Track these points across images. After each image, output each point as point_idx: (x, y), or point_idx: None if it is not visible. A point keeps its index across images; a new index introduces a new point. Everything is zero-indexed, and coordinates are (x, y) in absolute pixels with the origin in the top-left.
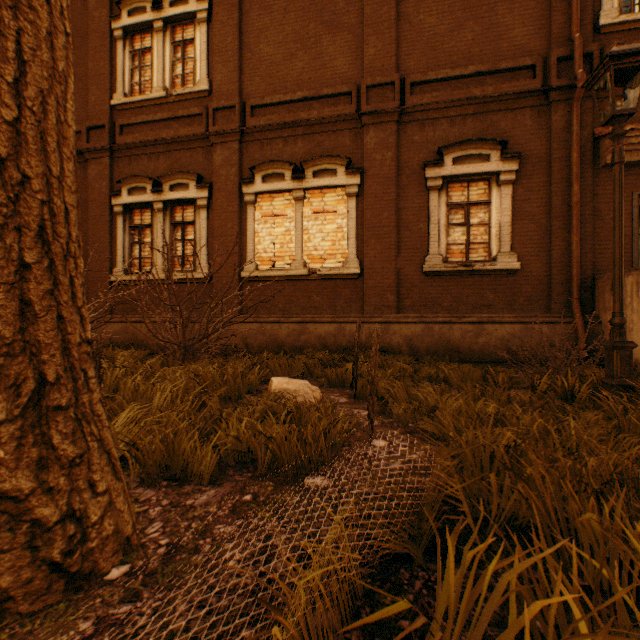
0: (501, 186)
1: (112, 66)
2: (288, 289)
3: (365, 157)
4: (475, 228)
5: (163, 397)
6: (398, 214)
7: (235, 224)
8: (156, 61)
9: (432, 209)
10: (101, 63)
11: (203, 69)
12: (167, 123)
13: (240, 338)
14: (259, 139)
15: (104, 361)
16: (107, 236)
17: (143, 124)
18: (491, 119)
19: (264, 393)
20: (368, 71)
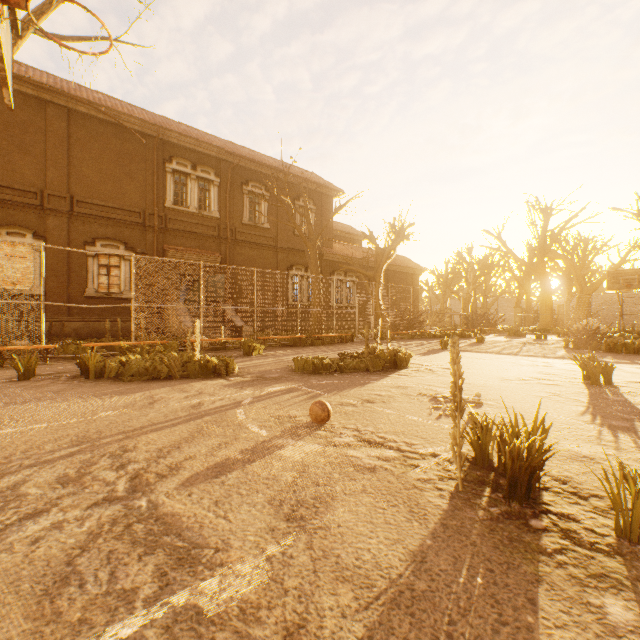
0: (126, 261)
1: None
2: None
3: (48, 231)
4: (114, 277)
5: None
6: (70, 265)
7: None
8: None
9: (90, 266)
10: None
11: None
12: None
13: None
14: None
15: None
16: None
17: None
18: (121, 230)
19: None
20: (50, 185)
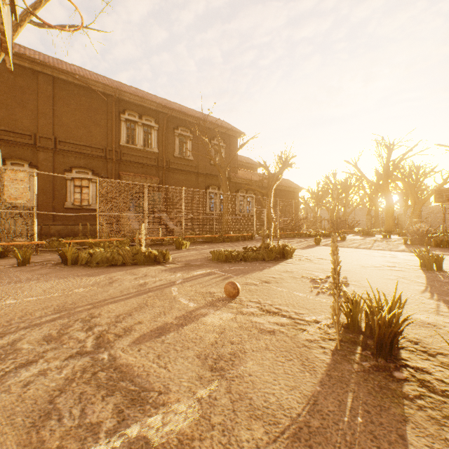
0: (93, 183)
1: None
2: None
3: (39, 162)
4: (85, 194)
5: None
6: (54, 186)
7: None
8: None
9: (68, 186)
10: None
11: None
12: None
13: None
14: None
15: None
16: None
17: None
18: (90, 161)
19: None
20: (40, 130)
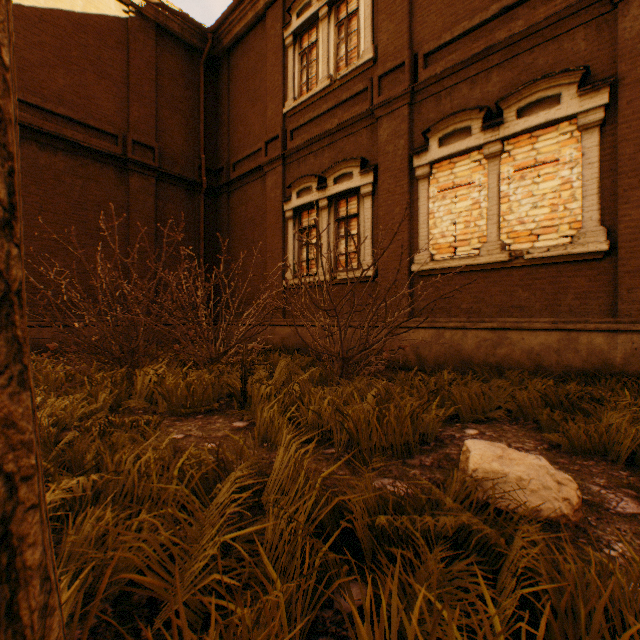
0: None
1: (284, 76)
2: (475, 283)
3: (619, 56)
4: None
5: (285, 457)
6: None
7: (403, 207)
8: (321, 52)
9: None
10: (275, 77)
11: (367, 37)
12: (331, 113)
13: (409, 347)
14: (434, 93)
15: (261, 371)
16: (280, 242)
17: (309, 123)
18: None
19: (447, 448)
20: None
